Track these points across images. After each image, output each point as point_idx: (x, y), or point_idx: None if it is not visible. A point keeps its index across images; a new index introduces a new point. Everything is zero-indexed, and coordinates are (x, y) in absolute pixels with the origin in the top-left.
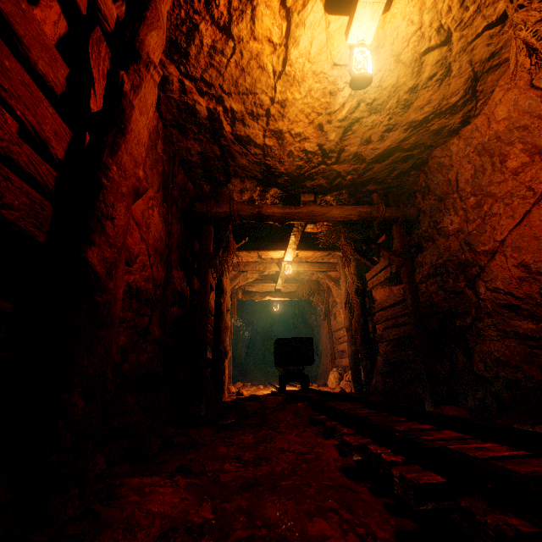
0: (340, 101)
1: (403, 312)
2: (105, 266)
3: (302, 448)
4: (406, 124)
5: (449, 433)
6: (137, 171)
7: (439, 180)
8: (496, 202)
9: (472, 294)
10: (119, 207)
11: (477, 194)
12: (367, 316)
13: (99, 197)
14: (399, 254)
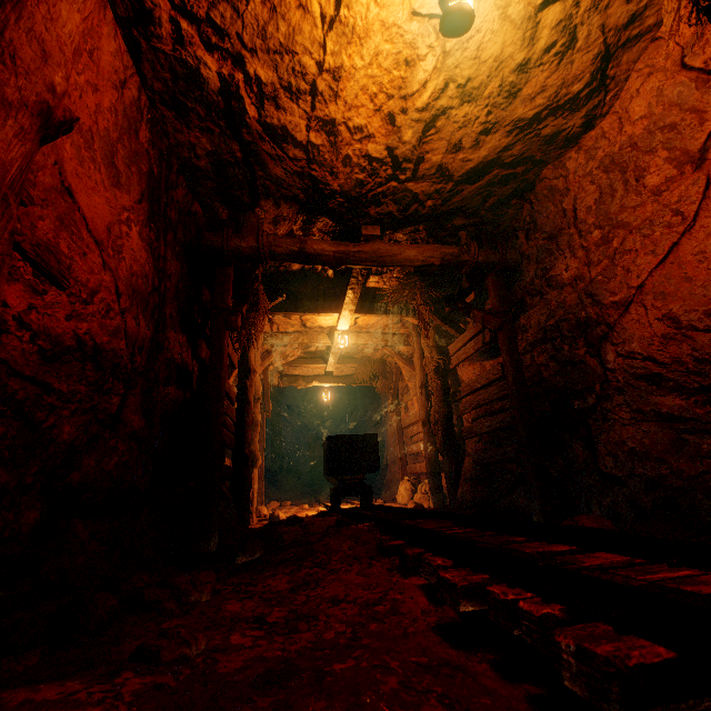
0: (420, 77)
1: (501, 394)
2: None
3: (369, 594)
4: (510, 123)
5: (606, 556)
6: (48, 72)
7: (550, 212)
8: (631, 234)
9: (597, 363)
10: None
11: (603, 225)
12: (450, 403)
13: None
14: (496, 313)
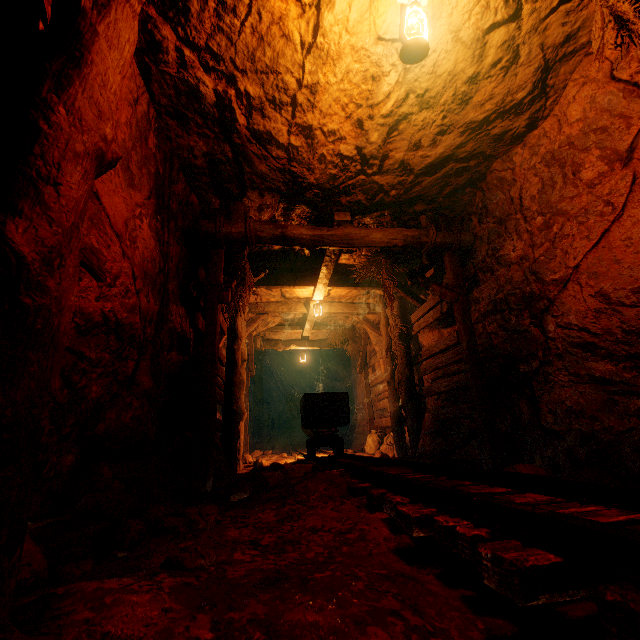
0: (384, 89)
1: (456, 358)
2: (39, 251)
3: (341, 525)
4: (463, 125)
5: (533, 496)
6: (102, 126)
7: (499, 199)
8: (568, 221)
9: (540, 332)
10: (70, 172)
11: (545, 212)
12: (412, 365)
13: (34, 149)
14: (452, 288)
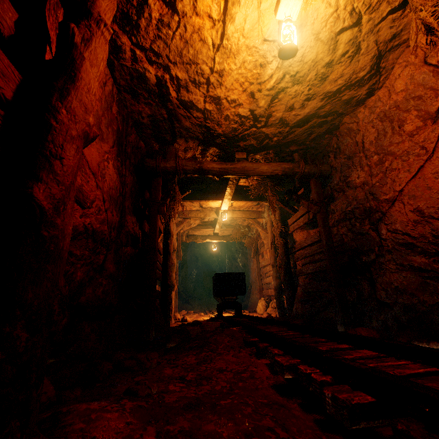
0: (268, 72)
1: (319, 250)
2: (52, 202)
3: (238, 367)
4: (322, 94)
5: (365, 352)
6: (87, 117)
7: (348, 142)
8: (395, 159)
9: (376, 235)
10: (69, 149)
11: (379, 153)
12: (289, 254)
13: (48, 138)
14: (315, 203)
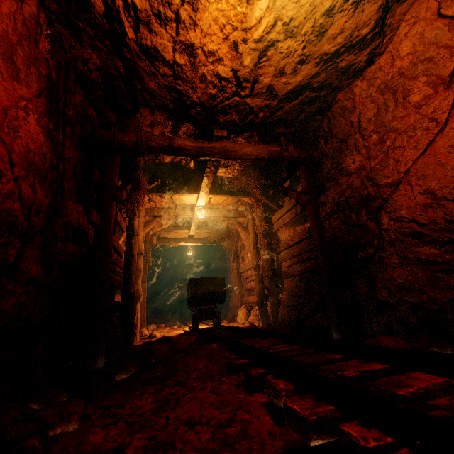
0: (256, 14)
1: (308, 248)
2: None
3: (220, 414)
4: (318, 56)
5: (424, 377)
6: None
7: (342, 124)
8: (400, 136)
9: (375, 226)
10: None
11: (379, 131)
12: (273, 255)
13: None
14: (305, 193)
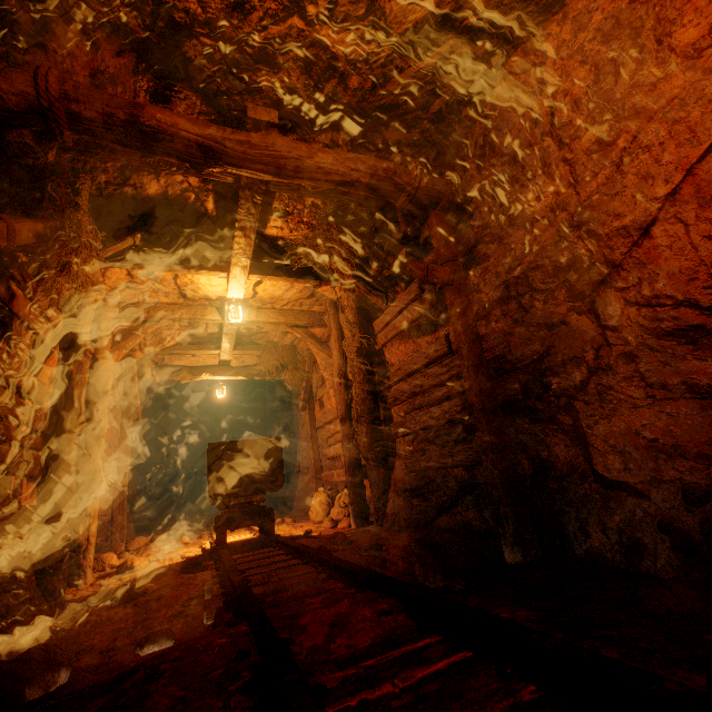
0: None
1: (445, 375)
2: None
3: None
4: None
5: None
6: None
7: (513, 125)
8: (651, 122)
9: (589, 321)
10: None
11: (601, 121)
12: (376, 393)
13: None
14: (443, 263)
